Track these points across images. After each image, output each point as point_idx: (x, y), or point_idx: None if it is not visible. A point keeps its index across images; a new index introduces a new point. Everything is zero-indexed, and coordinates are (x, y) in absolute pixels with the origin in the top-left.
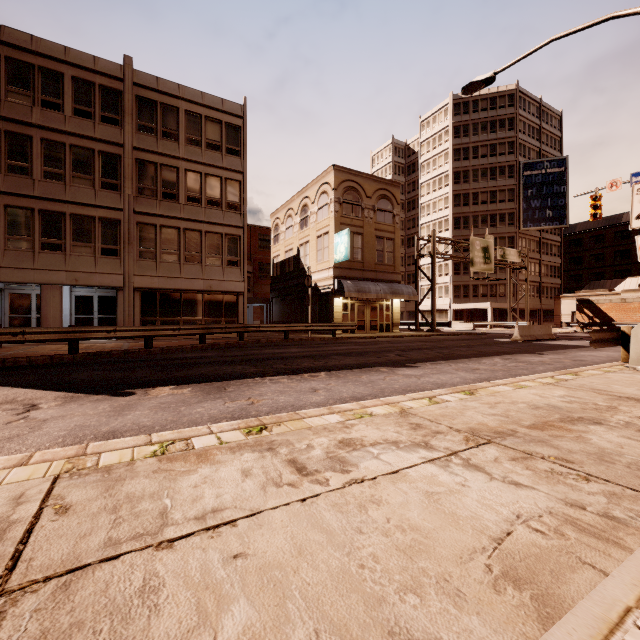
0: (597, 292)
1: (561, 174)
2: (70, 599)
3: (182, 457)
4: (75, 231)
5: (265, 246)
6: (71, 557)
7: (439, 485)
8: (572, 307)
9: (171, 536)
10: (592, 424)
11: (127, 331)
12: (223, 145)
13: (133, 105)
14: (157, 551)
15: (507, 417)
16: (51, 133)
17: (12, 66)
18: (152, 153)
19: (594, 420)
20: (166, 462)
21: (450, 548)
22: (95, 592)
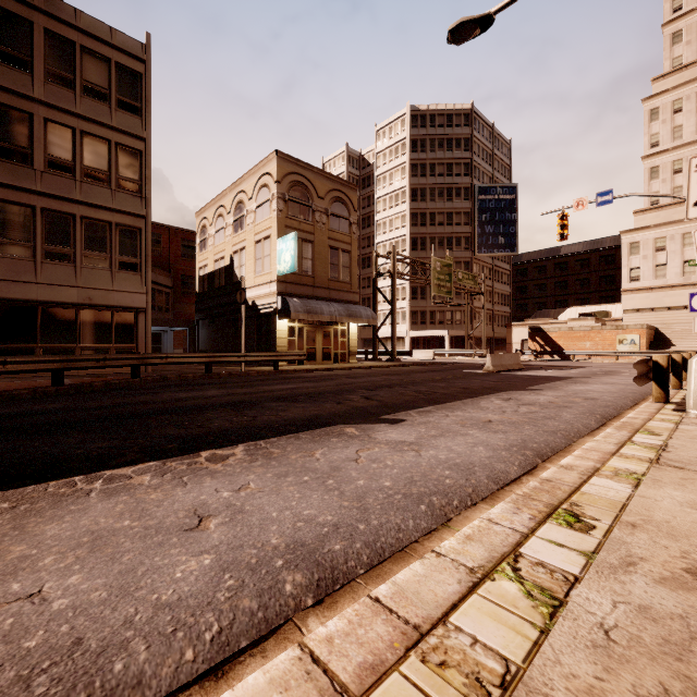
0: (544, 321)
1: (512, 201)
2: None
3: None
4: None
5: (190, 255)
6: None
7: None
8: (522, 335)
9: None
10: None
11: None
12: (112, 95)
13: None
14: None
15: None
16: None
17: None
18: None
19: None
20: None
21: None
22: None
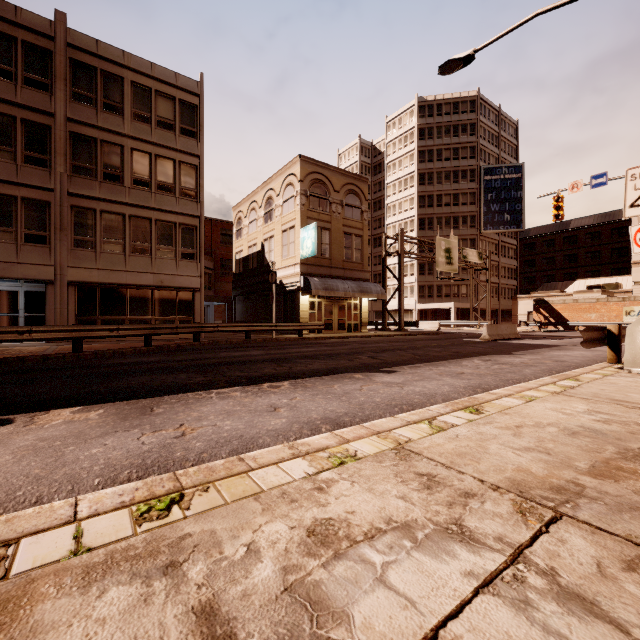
0: (550, 293)
1: (518, 180)
2: None
3: None
4: None
5: (227, 241)
6: None
7: None
8: (528, 307)
9: None
10: None
11: (47, 332)
12: (177, 124)
13: (66, 69)
14: None
15: (548, 453)
16: None
17: None
18: (90, 127)
19: None
20: None
21: None
22: None
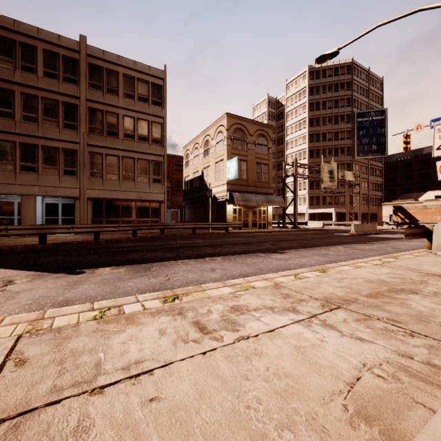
0: (407, 201)
1: (382, 120)
2: (18, 438)
3: (115, 320)
4: (45, 158)
5: (179, 169)
6: (23, 402)
7: (304, 340)
8: (390, 211)
9: (102, 383)
10: (411, 293)
11: (81, 228)
12: (150, 98)
13: (86, 70)
14: (90, 396)
15: (350, 289)
16: (28, 89)
17: (0, 41)
18: (100, 103)
19: (412, 291)
20: (103, 324)
21: (315, 391)
22: (38, 432)
